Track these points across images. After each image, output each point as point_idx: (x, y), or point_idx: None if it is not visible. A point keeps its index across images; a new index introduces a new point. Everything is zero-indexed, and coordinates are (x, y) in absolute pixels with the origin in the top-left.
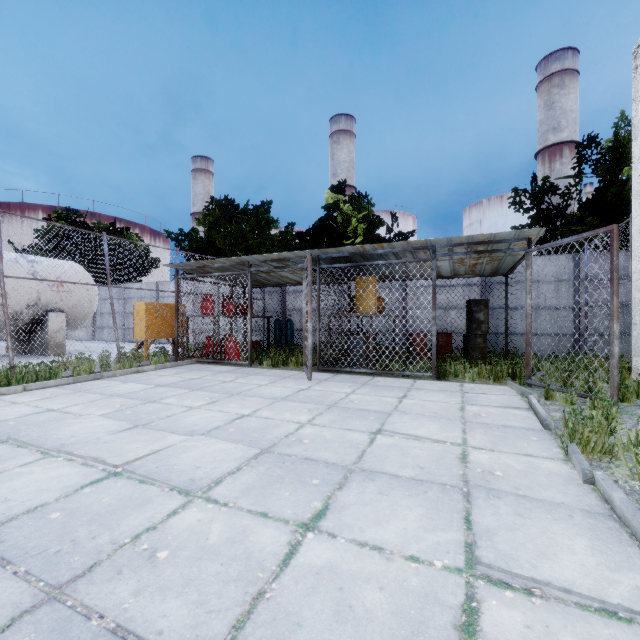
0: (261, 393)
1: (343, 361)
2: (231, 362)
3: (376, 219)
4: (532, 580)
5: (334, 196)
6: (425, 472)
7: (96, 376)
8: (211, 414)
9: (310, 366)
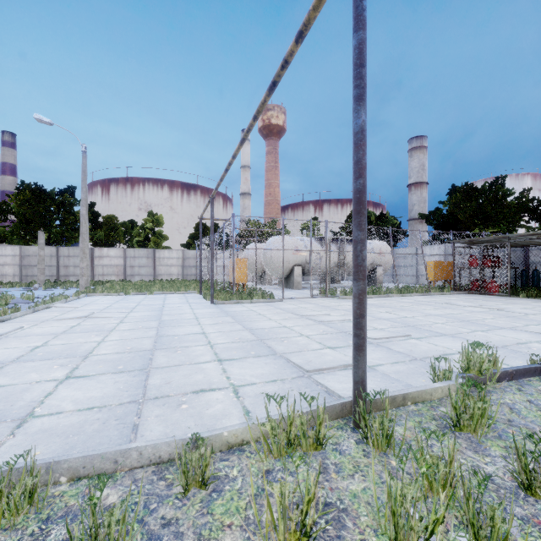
0: (530, 304)
1: None
2: (494, 294)
3: None
4: None
5: None
6: None
7: (429, 294)
8: (510, 306)
9: None
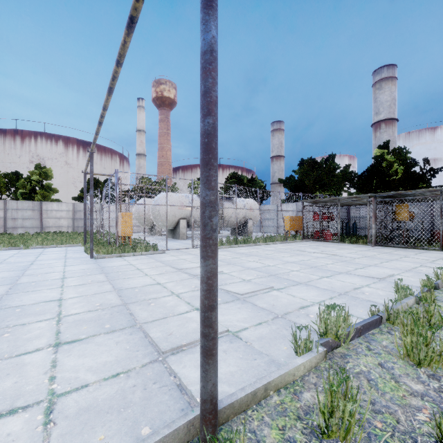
0: (354, 249)
1: (388, 243)
2: (329, 241)
3: (412, 161)
4: (430, 267)
5: (380, 151)
6: (416, 262)
7: (286, 242)
8: (342, 251)
9: (373, 241)
